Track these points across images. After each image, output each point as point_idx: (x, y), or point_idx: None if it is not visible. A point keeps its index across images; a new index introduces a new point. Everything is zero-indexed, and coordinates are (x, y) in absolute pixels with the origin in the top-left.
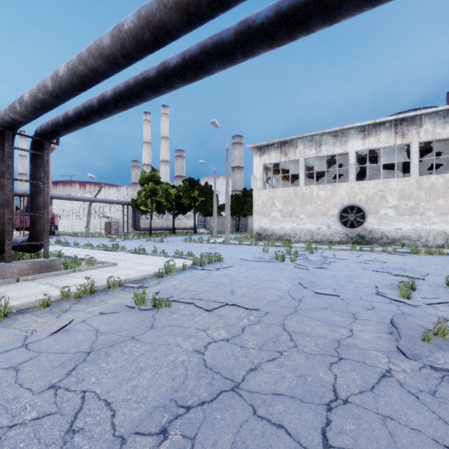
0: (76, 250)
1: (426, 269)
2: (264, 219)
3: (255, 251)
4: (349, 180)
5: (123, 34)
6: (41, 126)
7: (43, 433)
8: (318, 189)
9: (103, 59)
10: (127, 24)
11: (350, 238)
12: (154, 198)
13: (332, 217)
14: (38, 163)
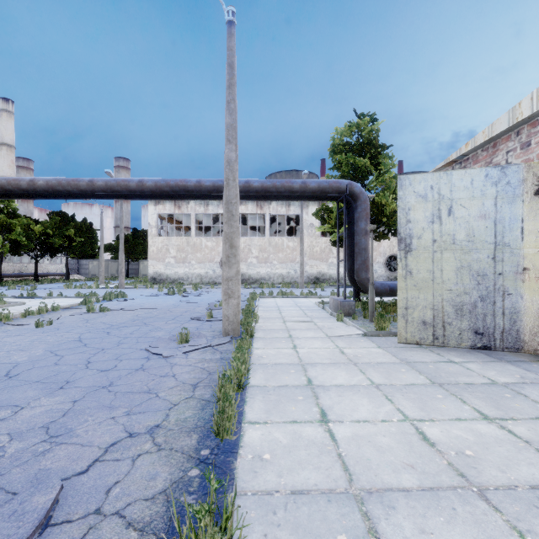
0: None
1: None
2: (159, 264)
3: (152, 291)
4: None
5: (96, 187)
6: None
7: (98, 325)
8: (206, 241)
9: (78, 190)
10: (99, 184)
11: None
12: (8, 236)
13: (217, 264)
14: None
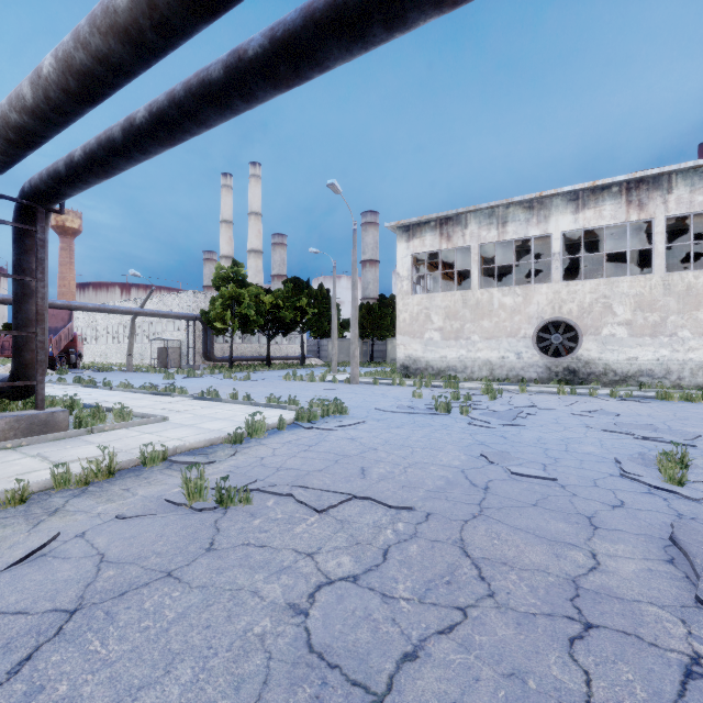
0: (105, 393)
1: (690, 426)
2: (414, 342)
3: (400, 395)
4: (552, 280)
5: None
6: (31, 180)
7: None
8: (501, 295)
9: (118, 35)
10: None
11: (554, 374)
12: (237, 310)
13: (525, 340)
14: (27, 246)
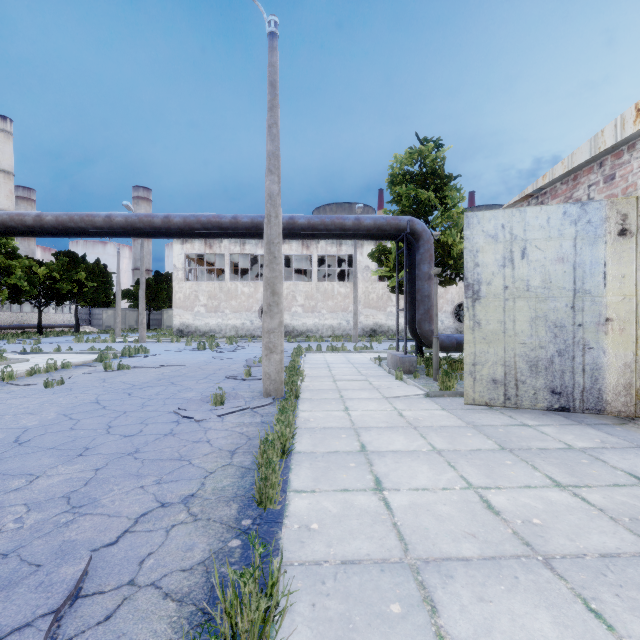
0: None
1: None
2: (187, 314)
3: (178, 346)
4: None
5: (114, 223)
6: None
7: (118, 384)
8: (242, 286)
9: (93, 226)
10: (118, 220)
11: None
12: (6, 280)
13: (255, 313)
14: None
